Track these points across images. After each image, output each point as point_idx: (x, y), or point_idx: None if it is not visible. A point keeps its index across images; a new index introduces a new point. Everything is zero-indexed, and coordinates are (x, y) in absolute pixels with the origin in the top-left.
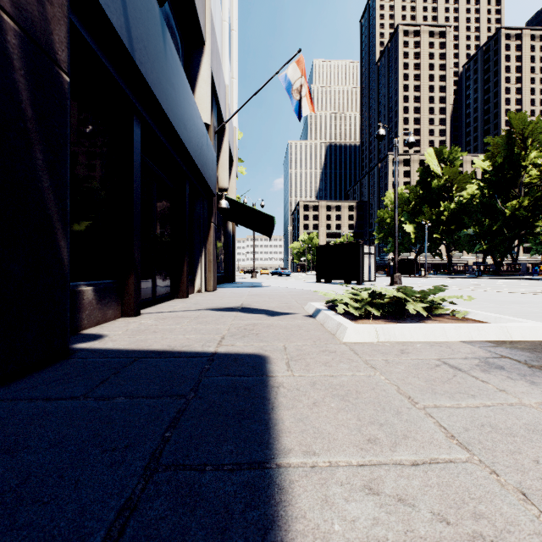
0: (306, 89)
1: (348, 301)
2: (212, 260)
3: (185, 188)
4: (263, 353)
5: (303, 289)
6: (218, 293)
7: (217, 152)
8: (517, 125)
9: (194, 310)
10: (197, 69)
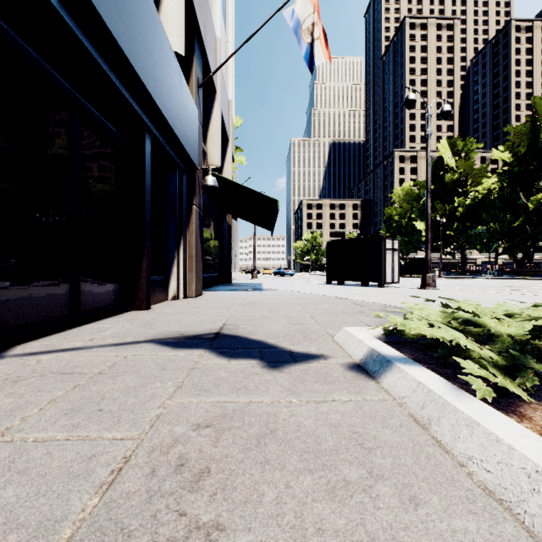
0: (319, 29)
1: (468, 343)
2: (193, 255)
3: (144, 145)
4: None
5: (315, 293)
6: (200, 300)
7: (205, 122)
8: None
9: (124, 343)
10: None
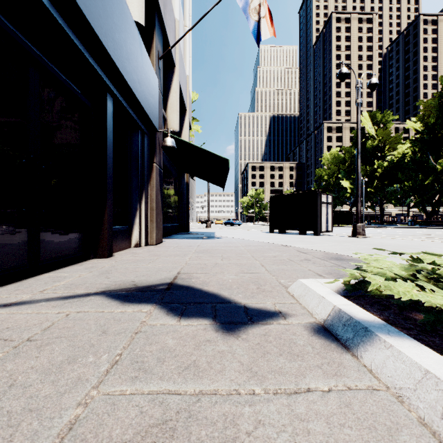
0: (265, 8)
1: None
2: (154, 208)
3: (106, 105)
4: None
5: (261, 241)
6: (159, 248)
7: (166, 92)
8: None
9: (73, 297)
10: None
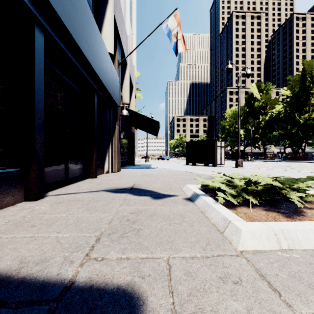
0: (180, 35)
1: (224, 188)
2: (116, 151)
3: (94, 99)
4: (138, 287)
5: (178, 170)
6: (120, 173)
7: (121, 80)
8: (308, 68)
9: (93, 191)
10: (104, 14)
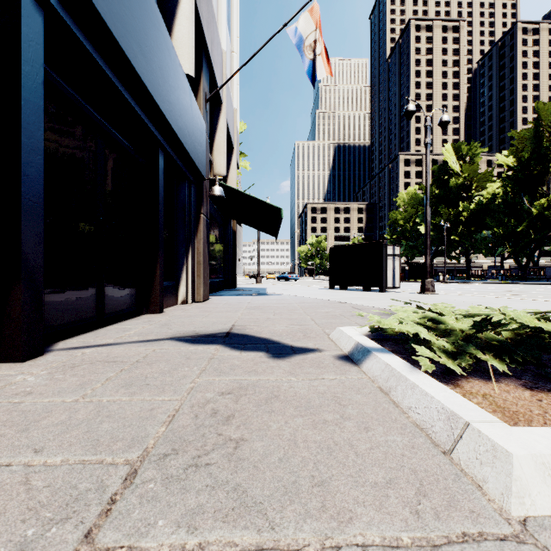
0: (321, 46)
1: (427, 335)
2: (201, 262)
3: (158, 161)
4: None
5: (317, 298)
6: (208, 304)
7: (211, 132)
8: (546, 117)
9: (149, 340)
10: (176, 0)
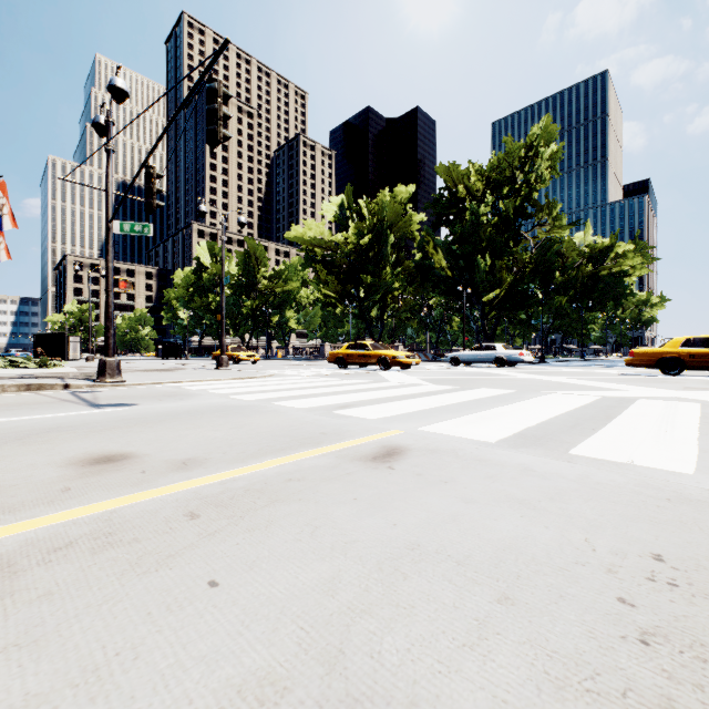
0: (5, 245)
1: None
2: None
3: None
4: None
5: None
6: None
7: None
8: (252, 247)
9: None
10: None
